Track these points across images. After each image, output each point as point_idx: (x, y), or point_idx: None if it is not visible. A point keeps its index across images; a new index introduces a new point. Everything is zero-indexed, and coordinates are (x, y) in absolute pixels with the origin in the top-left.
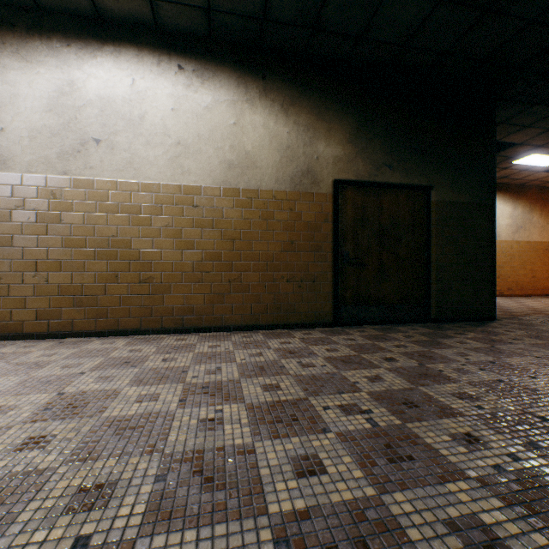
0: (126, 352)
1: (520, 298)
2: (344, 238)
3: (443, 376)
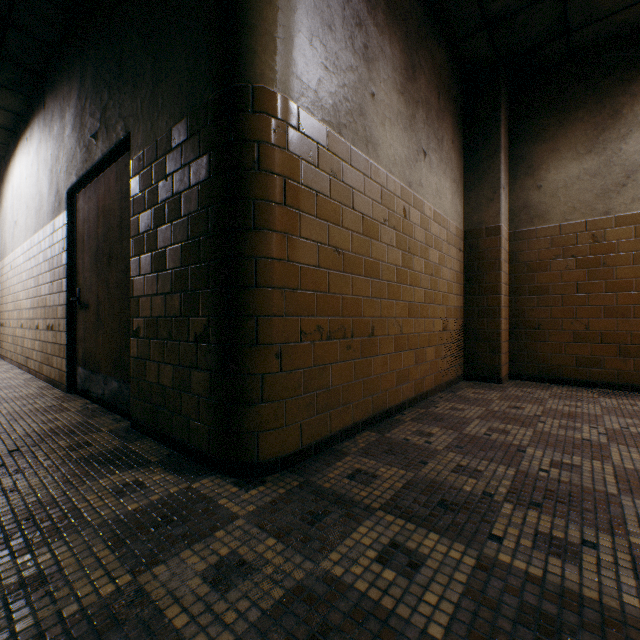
0: None
1: None
2: (79, 269)
3: None
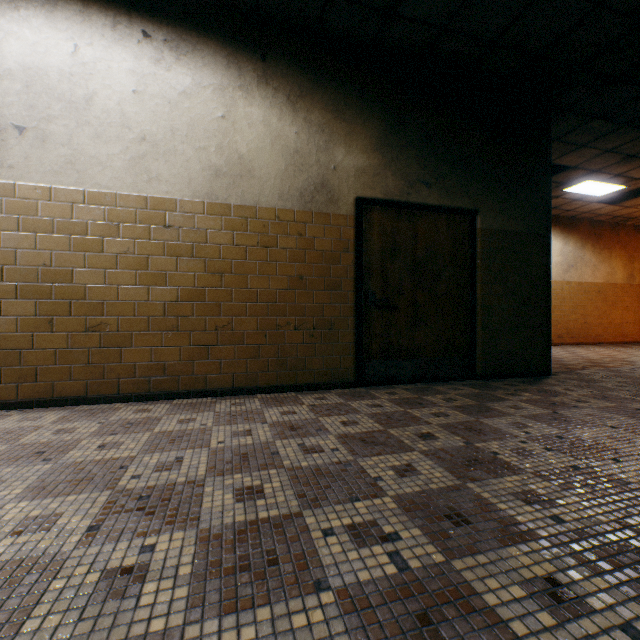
0: (50, 433)
1: (571, 346)
2: (369, 274)
3: (499, 462)
